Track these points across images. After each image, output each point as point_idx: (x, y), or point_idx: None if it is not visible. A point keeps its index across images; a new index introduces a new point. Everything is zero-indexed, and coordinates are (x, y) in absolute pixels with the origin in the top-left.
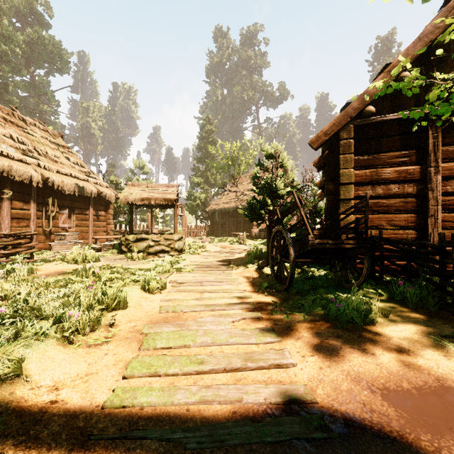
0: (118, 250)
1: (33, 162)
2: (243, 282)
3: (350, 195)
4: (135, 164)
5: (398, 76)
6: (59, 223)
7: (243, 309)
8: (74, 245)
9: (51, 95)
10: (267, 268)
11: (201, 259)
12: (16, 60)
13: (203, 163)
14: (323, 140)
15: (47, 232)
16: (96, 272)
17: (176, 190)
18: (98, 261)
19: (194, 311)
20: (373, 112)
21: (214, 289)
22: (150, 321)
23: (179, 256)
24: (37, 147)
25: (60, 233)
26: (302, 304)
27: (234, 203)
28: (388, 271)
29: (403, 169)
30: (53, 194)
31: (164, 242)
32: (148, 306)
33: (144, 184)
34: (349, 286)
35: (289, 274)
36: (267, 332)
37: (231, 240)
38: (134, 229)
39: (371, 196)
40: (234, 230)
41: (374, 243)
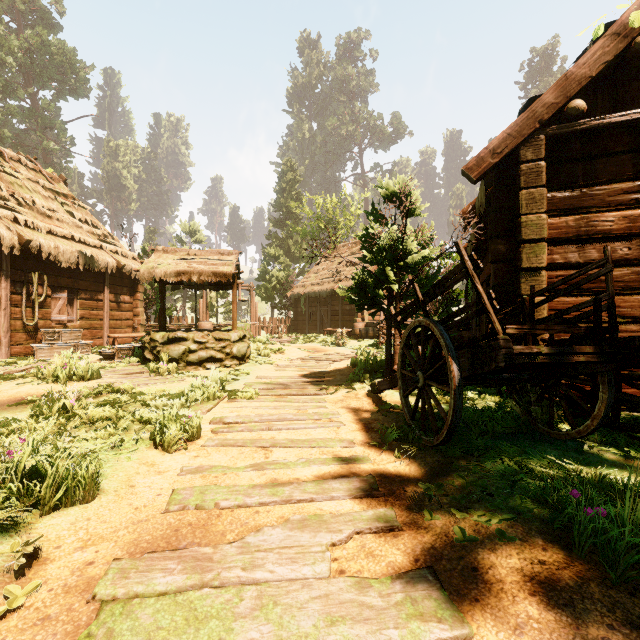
0: (140, 356)
1: (6, 214)
2: (348, 422)
3: (541, 261)
4: (184, 229)
5: (631, 43)
6: (53, 313)
7: (354, 498)
8: (74, 348)
9: (61, 127)
10: (388, 391)
11: (276, 372)
12: (10, 77)
13: (282, 227)
14: (490, 163)
15: (30, 327)
16: (71, 404)
17: (235, 259)
18: (97, 377)
19: (245, 506)
20: (583, 110)
21: (293, 437)
22: (134, 544)
23: (239, 367)
24: (18, 194)
25: (54, 328)
26: (489, 493)
27: (328, 285)
28: (632, 404)
29: (639, 214)
30: (41, 268)
31: (214, 345)
32: (147, 490)
33: (183, 250)
34: (558, 434)
35: (447, 417)
36: (426, 595)
37: (324, 340)
38: (176, 323)
39: (576, 263)
40: (328, 325)
41: (635, 353)
